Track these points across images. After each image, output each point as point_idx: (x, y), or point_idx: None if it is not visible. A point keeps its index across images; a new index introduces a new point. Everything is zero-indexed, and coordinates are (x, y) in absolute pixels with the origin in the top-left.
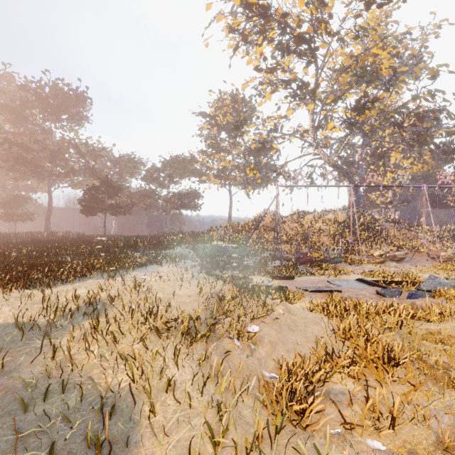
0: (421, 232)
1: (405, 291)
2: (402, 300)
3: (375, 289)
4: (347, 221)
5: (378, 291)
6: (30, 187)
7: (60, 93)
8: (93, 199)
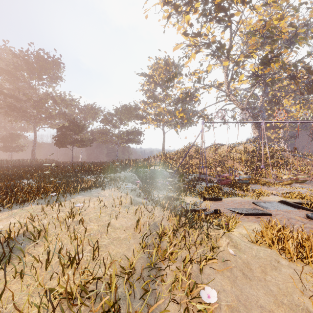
0: None
1: None
2: None
3: (302, 212)
4: (254, 151)
5: (309, 215)
6: (23, 128)
7: (41, 59)
8: (63, 135)
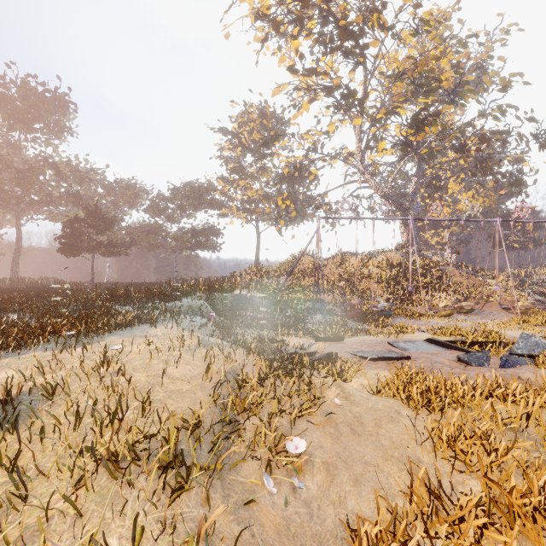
0: (488, 278)
1: (493, 356)
2: (495, 370)
3: (454, 354)
4: (402, 264)
5: (460, 357)
6: None
7: (31, 94)
8: (76, 234)
